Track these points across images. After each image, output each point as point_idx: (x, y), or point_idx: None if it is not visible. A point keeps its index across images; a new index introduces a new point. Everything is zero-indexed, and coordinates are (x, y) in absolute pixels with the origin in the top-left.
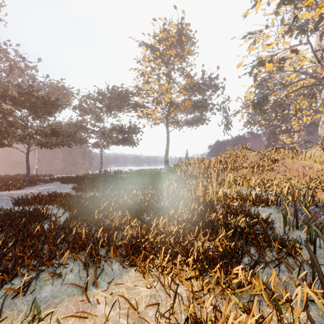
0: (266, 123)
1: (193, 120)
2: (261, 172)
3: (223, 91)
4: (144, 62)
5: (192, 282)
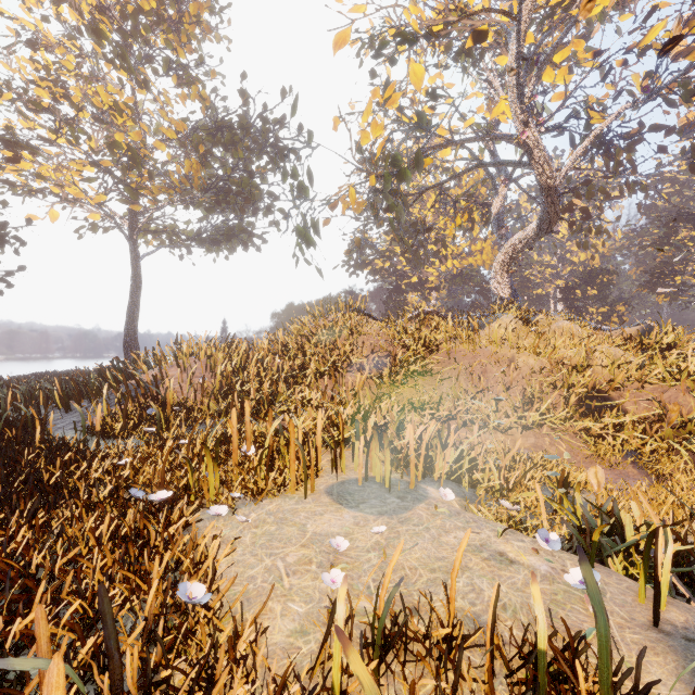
0: (385, 266)
1: (218, 232)
2: (401, 380)
3: (291, 115)
4: None
5: None
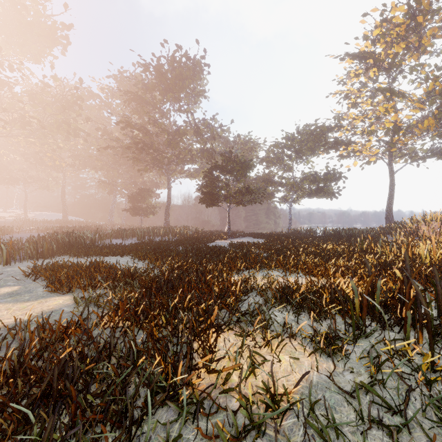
0: None
1: None
2: None
3: None
4: (348, 80)
5: None
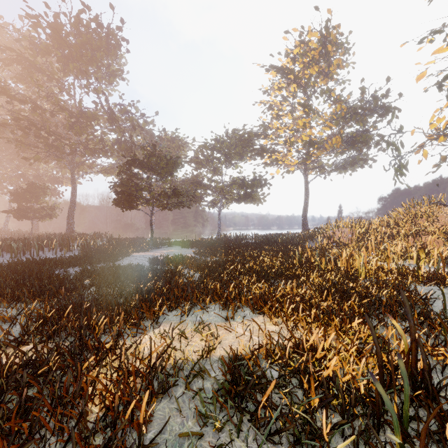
0: None
1: (346, 163)
2: None
3: (391, 119)
4: (273, 91)
5: (313, 329)
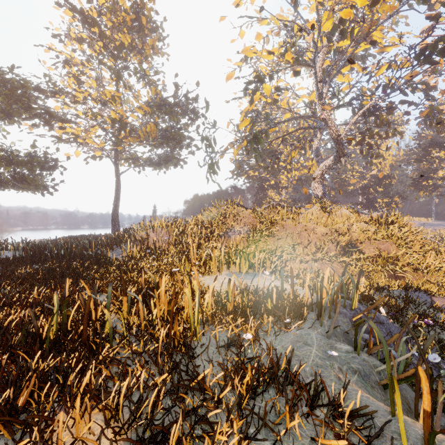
0: (255, 174)
1: (160, 159)
2: (258, 239)
3: (206, 112)
4: (68, 39)
5: None
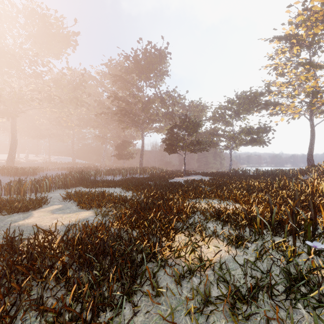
0: None
1: None
2: None
3: None
4: (276, 56)
5: None
